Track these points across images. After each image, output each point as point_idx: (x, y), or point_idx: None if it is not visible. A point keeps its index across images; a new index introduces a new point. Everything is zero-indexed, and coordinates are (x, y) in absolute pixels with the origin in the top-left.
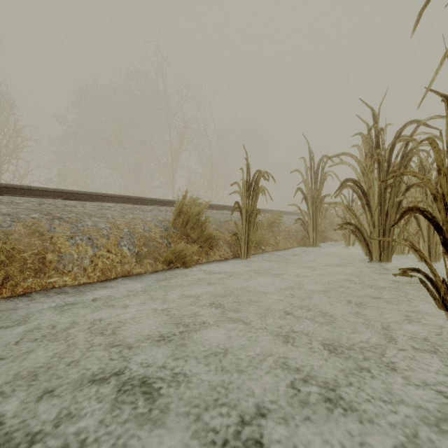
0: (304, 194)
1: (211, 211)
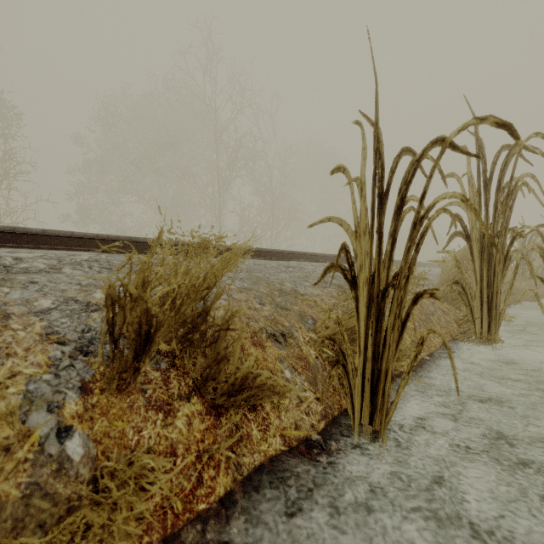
0: (466, 228)
1: (266, 263)
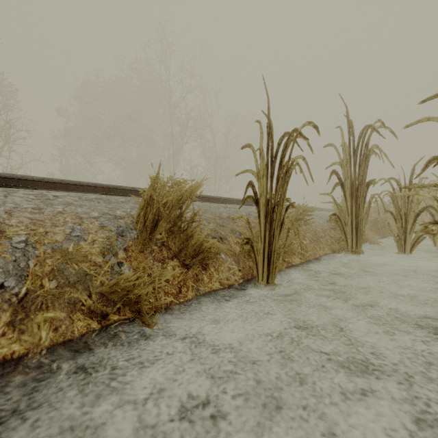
0: (341, 179)
1: (211, 205)
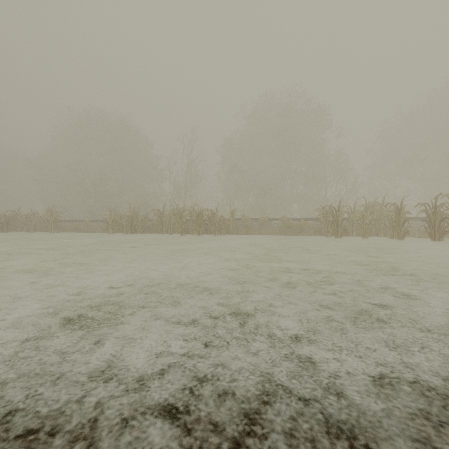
0: None
1: None
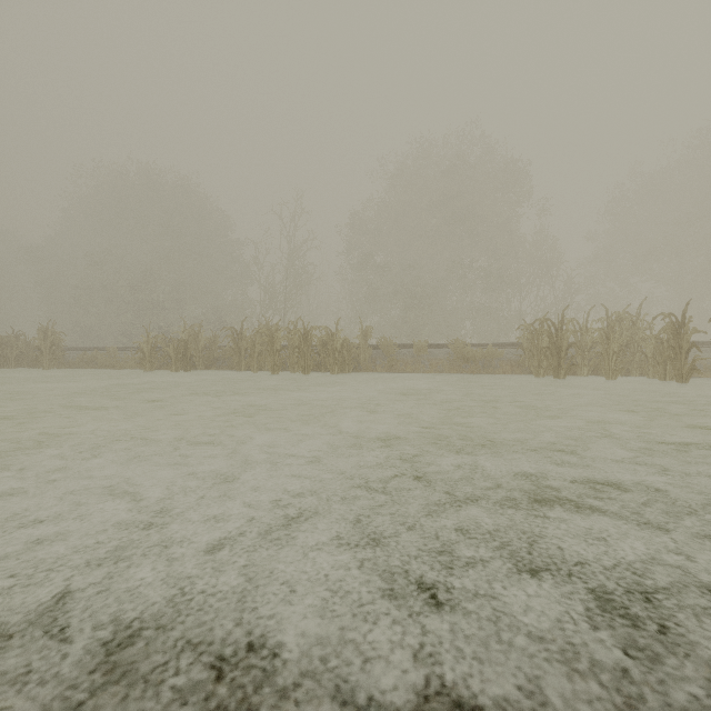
0: None
1: None
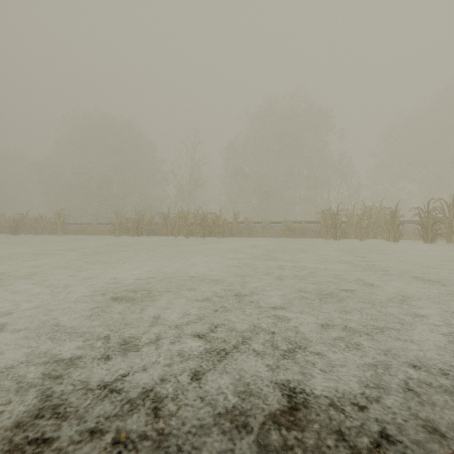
0: None
1: None
